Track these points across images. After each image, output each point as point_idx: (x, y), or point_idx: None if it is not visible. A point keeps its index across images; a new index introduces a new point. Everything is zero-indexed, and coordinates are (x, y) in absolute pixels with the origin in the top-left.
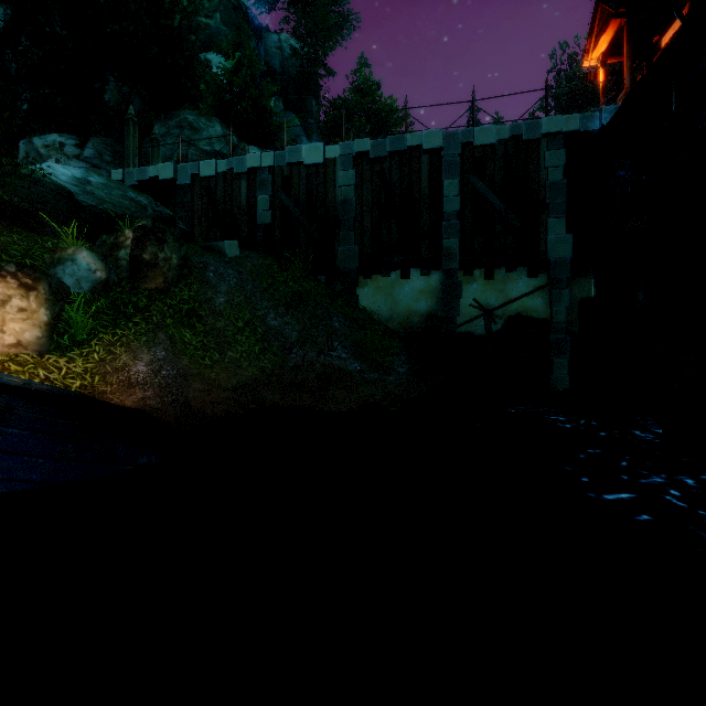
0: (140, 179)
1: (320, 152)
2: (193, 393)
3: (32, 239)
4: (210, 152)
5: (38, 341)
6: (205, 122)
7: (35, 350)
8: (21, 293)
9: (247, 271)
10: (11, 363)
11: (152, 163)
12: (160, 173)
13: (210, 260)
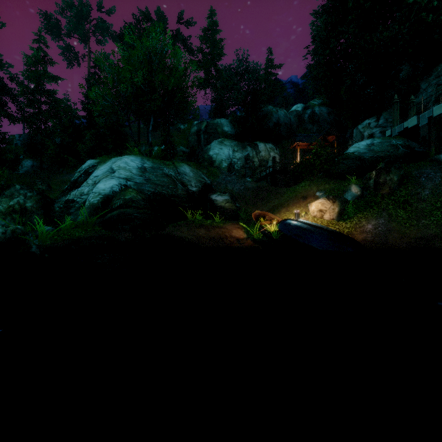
0: (399, 131)
1: None
2: (391, 238)
3: (341, 184)
4: None
5: (336, 217)
6: None
7: (336, 220)
8: (332, 204)
9: None
10: (330, 224)
11: (409, 117)
12: (409, 124)
13: (426, 170)
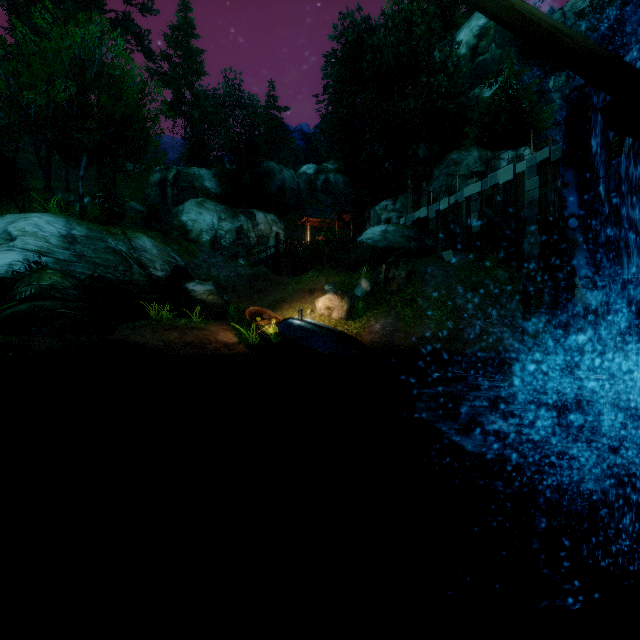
0: (412, 220)
1: (510, 172)
2: (397, 338)
3: (352, 277)
4: (467, 175)
5: (345, 316)
6: (465, 154)
7: (345, 319)
8: (341, 301)
9: (453, 270)
10: (338, 323)
11: (422, 206)
12: (420, 215)
13: (431, 267)
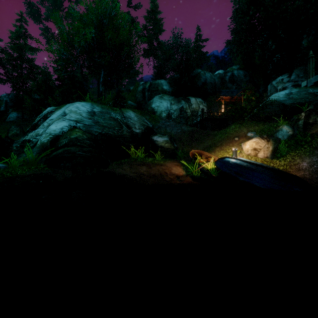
0: (315, 81)
1: None
2: None
3: (270, 125)
4: None
5: (270, 155)
6: None
7: (270, 158)
8: (266, 143)
9: None
10: (264, 161)
11: None
12: None
13: None
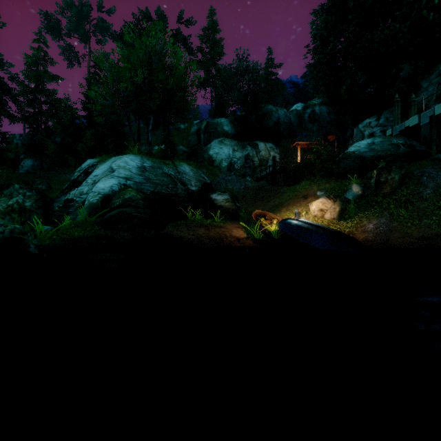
0: (400, 130)
1: None
2: (392, 237)
3: (342, 183)
4: None
5: (337, 217)
6: None
7: (337, 219)
8: (333, 204)
9: None
10: (331, 223)
11: (410, 116)
12: (410, 123)
13: (428, 169)
